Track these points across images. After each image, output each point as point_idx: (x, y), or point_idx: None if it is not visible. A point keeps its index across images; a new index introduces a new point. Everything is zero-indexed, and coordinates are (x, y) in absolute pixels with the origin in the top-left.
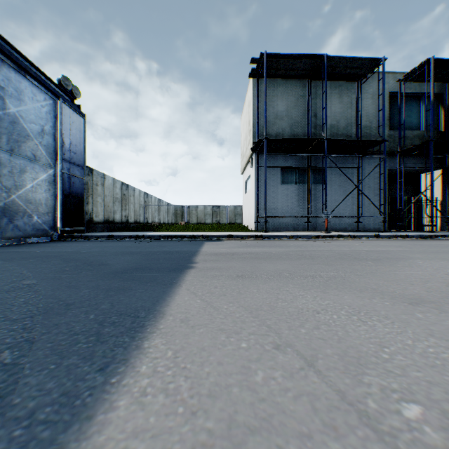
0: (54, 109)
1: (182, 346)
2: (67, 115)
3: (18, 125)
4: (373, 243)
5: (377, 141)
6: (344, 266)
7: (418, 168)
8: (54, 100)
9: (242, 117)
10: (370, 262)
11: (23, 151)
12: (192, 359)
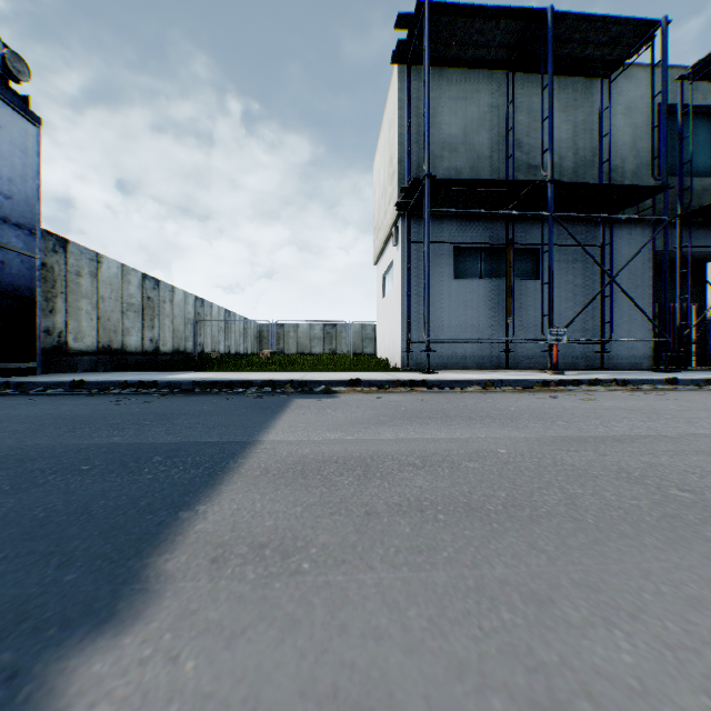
0: None
1: None
2: None
3: None
4: (705, 403)
5: (650, 188)
6: None
7: (710, 250)
8: None
9: (376, 158)
10: None
11: None
12: None
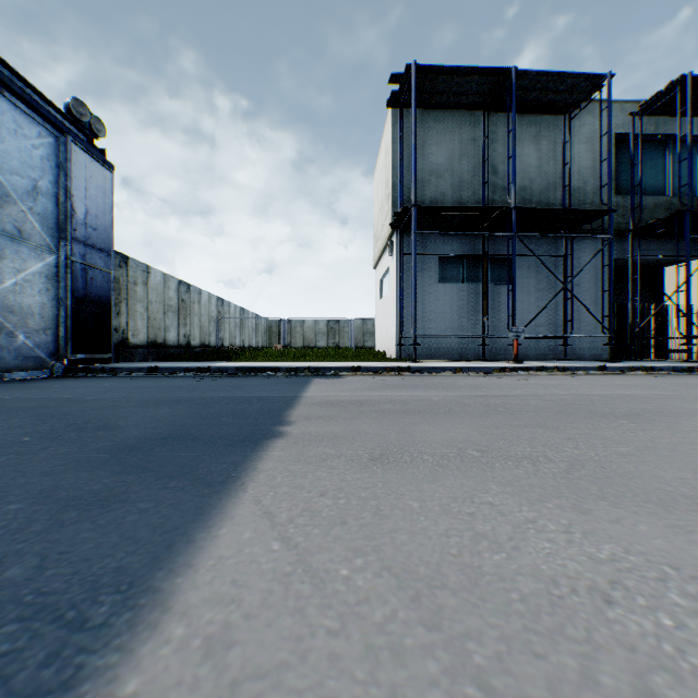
0: (56, 152)
1: None
2: (81, 164)
3: None
4: (602, 382)
5: (598, 211)
6: (580, 430)
7: (662, 258)
8: (56, 138)
9: (375, 176)
10: (625, 422)
11: None
12: None
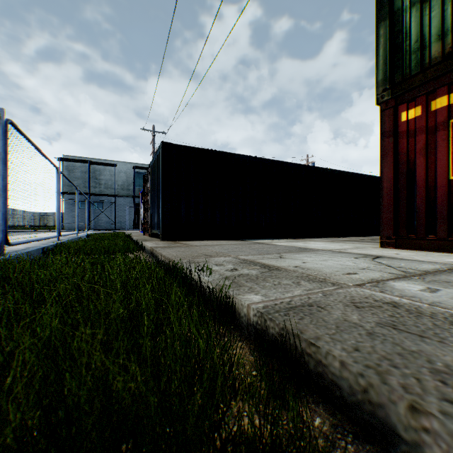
0: None
1: None
2: None
3: None
4: None
5: (113, 195)
6: None
7: None
8: None
9: None
10: None
11: None
12: None
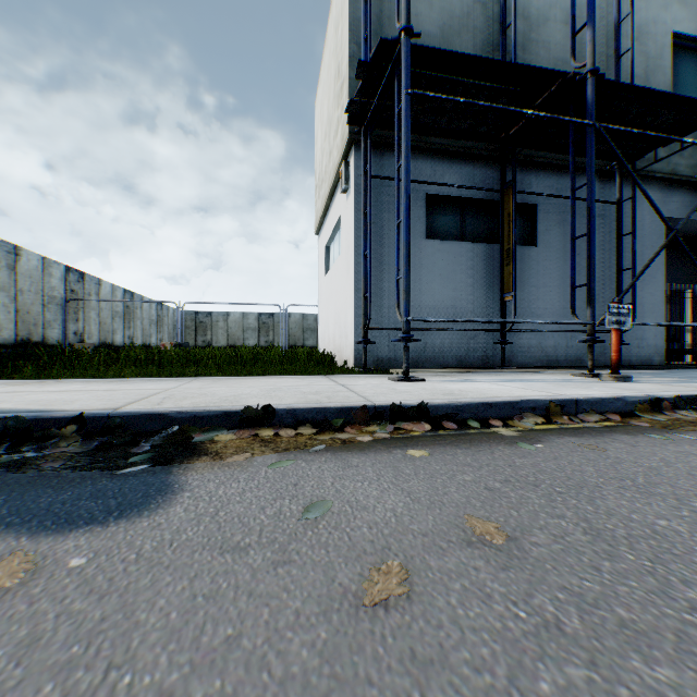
0: None
1: None
2: None
3: None
4: None
5: None
6: None
7: None
8: None
9: (318, 95)
10: None
11: None
12: None
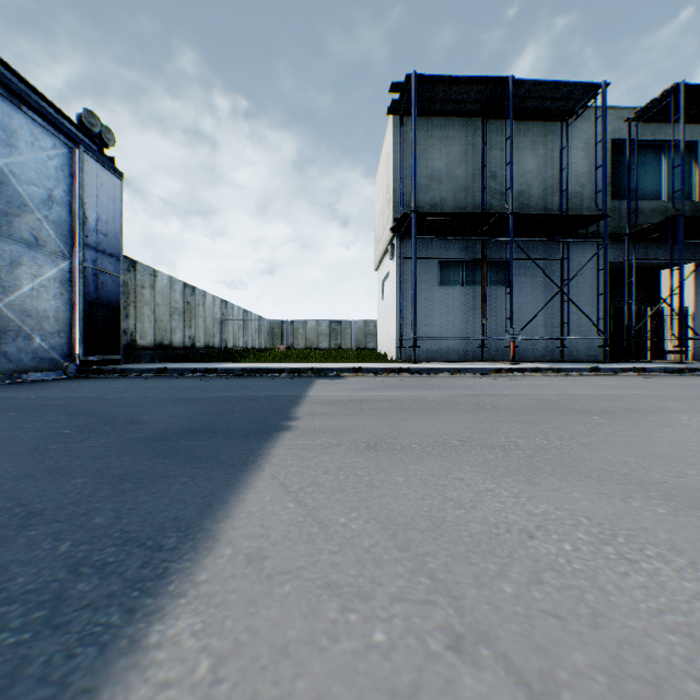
0: (70, 162)
1: (235, 642)
2: (92, 173)
3: (7, 188)
4: (591, 382)
5: (593, 216)
6: (554, 425)
7: (657, 261)
8: (70, 148)
9: (376, 180)
10: (597, 418)
11: (16, 230)
12: (253, 689)
